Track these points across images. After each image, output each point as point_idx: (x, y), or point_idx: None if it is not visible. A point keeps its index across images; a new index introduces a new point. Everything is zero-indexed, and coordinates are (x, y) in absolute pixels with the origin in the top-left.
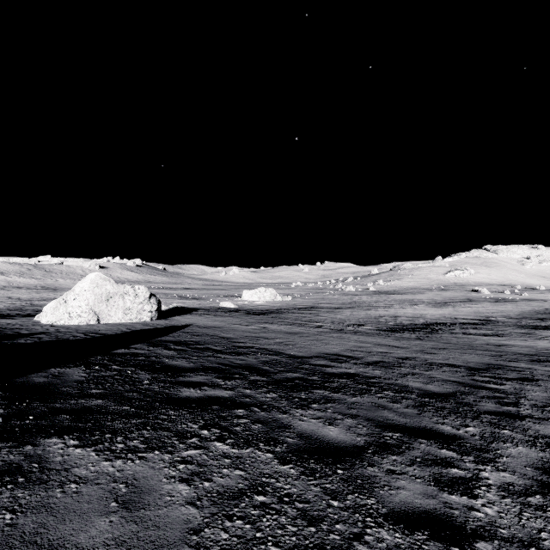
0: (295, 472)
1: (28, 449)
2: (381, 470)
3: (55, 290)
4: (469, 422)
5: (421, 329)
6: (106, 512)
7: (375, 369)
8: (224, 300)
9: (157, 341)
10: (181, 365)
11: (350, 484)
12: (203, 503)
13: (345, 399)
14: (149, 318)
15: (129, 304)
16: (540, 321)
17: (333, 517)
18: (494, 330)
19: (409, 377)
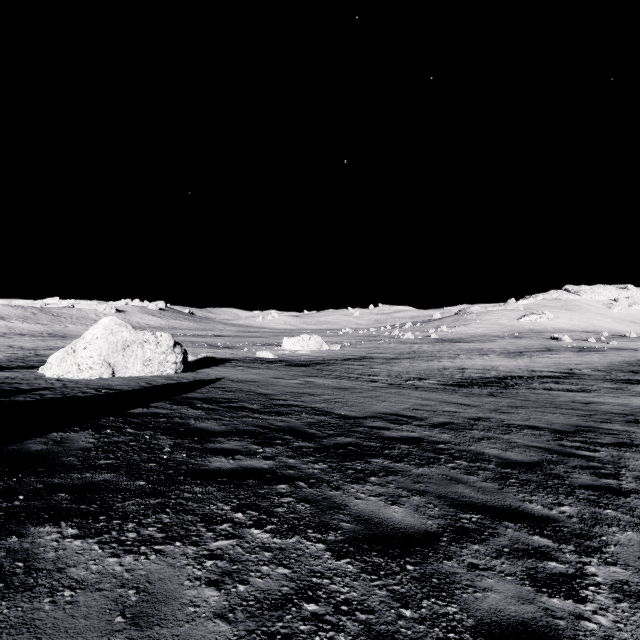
0: (353, 569)
1: (13, 541)
2: (462, 564)
3: (64, 338)
4: (563, 499)
5: (493, 384)
6: (108, 631)
7: (443, 432)
8: (261, 349)
9: (182, 398)
10: (211, 428)
11: (424, 584)
12: (236, 615)
13: (409, 470)
14: (173, 370)
15: (149, 354)
16: (633, 374)
17: (405, 633)
18: (579, 385)
19: (484, 442)
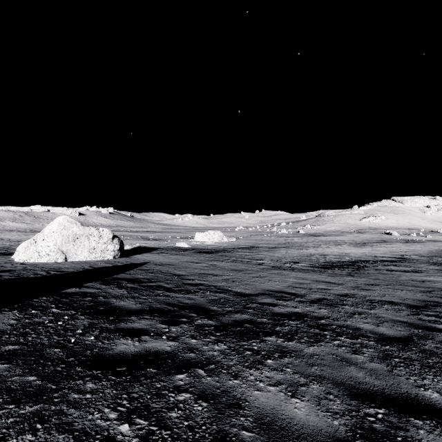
0: None
1: None
2: None
3: None
4: None
5: (349, 266)
6: None
7: (321, 307)
8: (180, 241)
9: (112, 279)
10: (127, 307)
11: None
12: None
13: (301, 349)
14: (112, 256)
15: (94, 244)
16: None
17: None
18: (412, 267)
19: (357, 317)
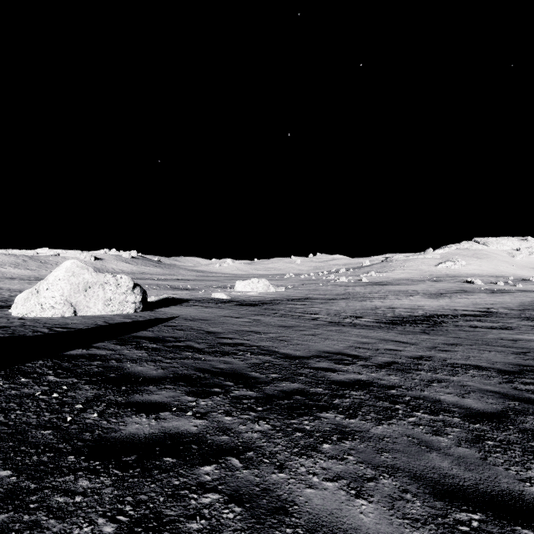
0: None
1: None
2: None
3: None
4: None
5: (423, 321)
6: None
7: (390, 373)
8: (217, 291)
9: (130, 337)
10: (145, 373)
11: None
12: None
13: (367, 429)
14: (132, 309)
15: (110, 295)
16: None
17: None
18: (500, 322)
19: (436, 386)
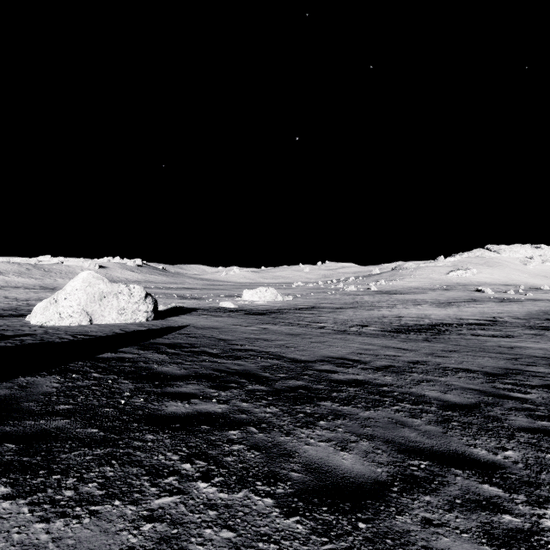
0: (303, 529)
1: None
2: (415, 520)
3: (53, 290)
4: (505, 443)
5: (427, 330)
6: None
7: (386, 375)
8: (224, 300)
9: (149, 344)
10: (171, 372)
11: (377, 547)
12: None
13: (356, 413)
14: (144, 318)
15: (123, 304)
16: (549, 322)
17: None
18: (503, 331)
19: (424, 385)
